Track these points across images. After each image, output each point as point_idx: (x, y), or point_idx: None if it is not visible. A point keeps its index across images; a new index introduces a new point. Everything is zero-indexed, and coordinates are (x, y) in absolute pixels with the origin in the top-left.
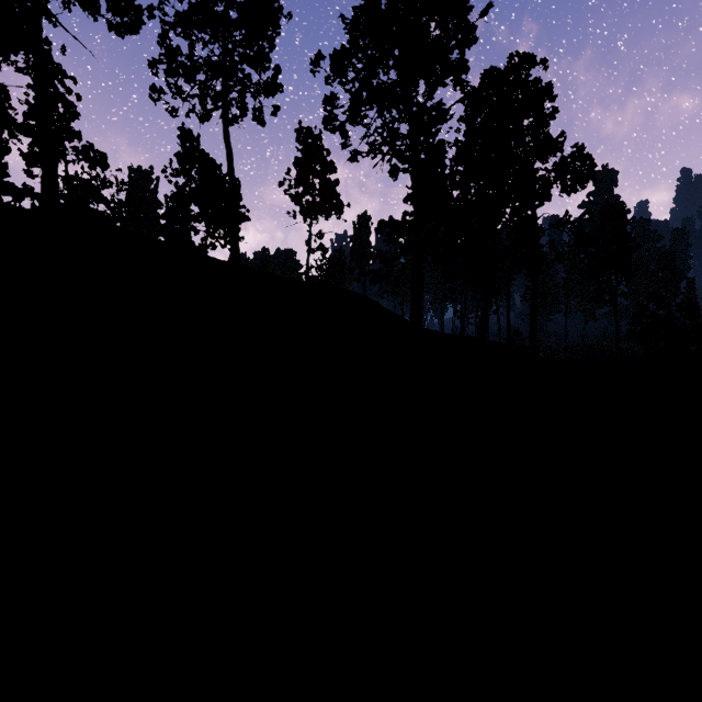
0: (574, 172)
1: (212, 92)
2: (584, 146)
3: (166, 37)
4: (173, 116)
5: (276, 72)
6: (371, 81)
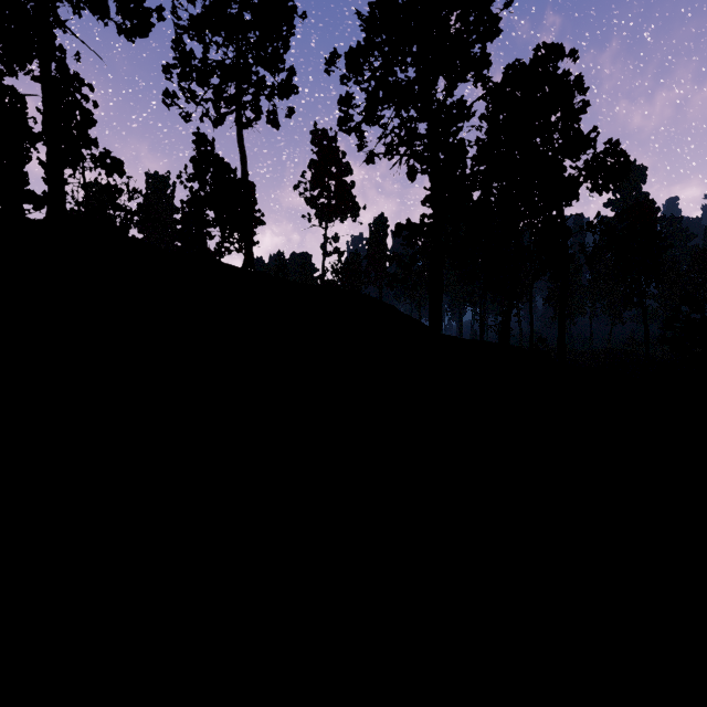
0: (606, 170)
1: (226, 96)
2: (618, 142)
3: (180, 42)
4: (187, 121)
5: (291, 74)
6: (388, 79)
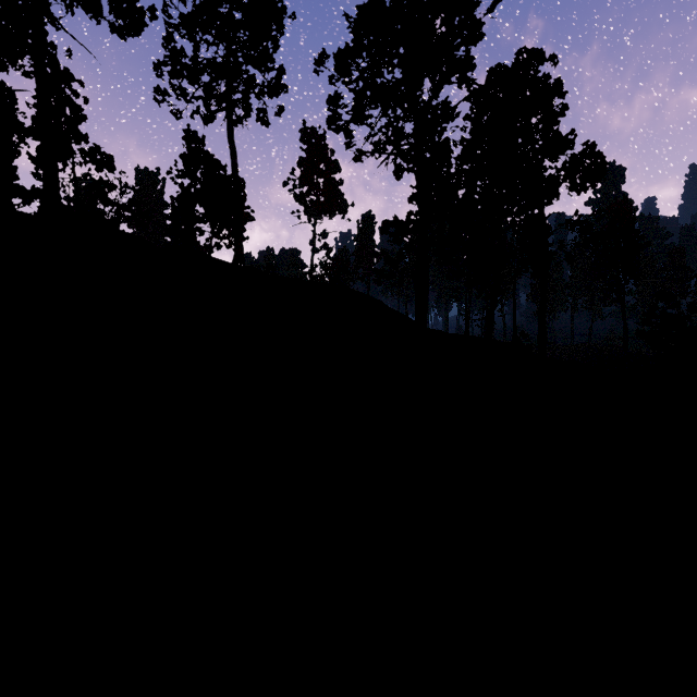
0: (584, 171)
1: (216, 93)
2: (595, 144)
3: (170, 39)
4: (178, 118)
5: (280, 73)
6: (375, 80)
